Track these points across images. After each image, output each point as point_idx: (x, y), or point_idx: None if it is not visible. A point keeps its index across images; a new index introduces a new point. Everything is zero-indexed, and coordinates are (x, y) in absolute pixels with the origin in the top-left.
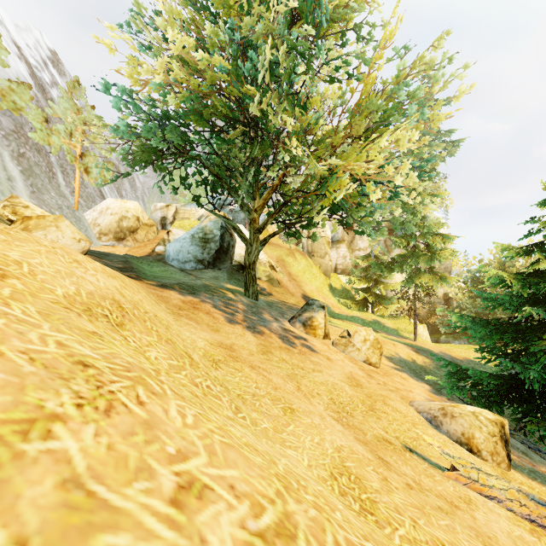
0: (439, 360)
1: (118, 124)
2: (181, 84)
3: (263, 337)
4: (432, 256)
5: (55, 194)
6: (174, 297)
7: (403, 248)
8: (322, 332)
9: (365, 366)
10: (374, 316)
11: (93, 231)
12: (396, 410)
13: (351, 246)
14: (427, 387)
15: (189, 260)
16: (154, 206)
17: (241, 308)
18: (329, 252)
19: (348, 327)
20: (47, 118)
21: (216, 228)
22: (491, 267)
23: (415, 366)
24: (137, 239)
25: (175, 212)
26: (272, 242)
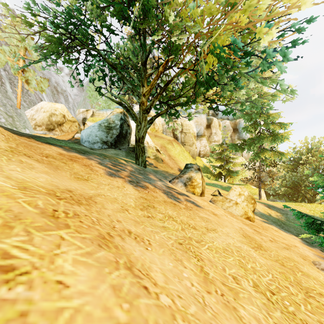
0: (295, 214)
1: None
2: None
3: (145, 191)
4: (275, 137)
5: (1, 96)
6: (52, 149)
7: (250, 135)
8: (200, 190)
9: (244, 220)
10: (227, 184)
11: (30, 123)
12: (322, 284)
13: (209, 139)
14: (298, 239)
15: (97, 142)
16: (78, 111)
17: (129, 169)
18: (195, 142)
19: (214, 189)
20: None
21: (117, 119)
22: (303, 151)
23: (273, 219)
24: (63, 130)
25: (92, 115)
26: (158, 135)
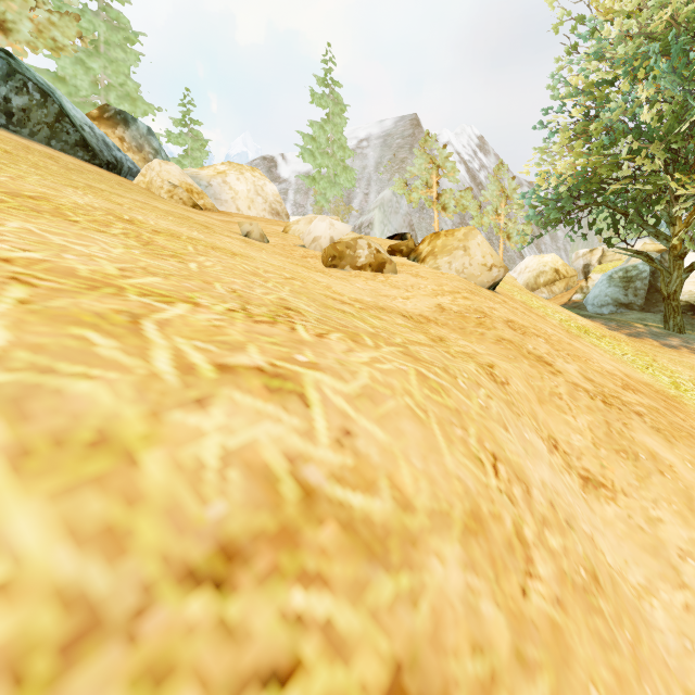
0: None
1: (530, 214)
2: (590, 137)
3: (637, 339)
4: None
5: None
6: None
7: None
8: None
9: None
10: None
11: None
12: None
13: None
14: None
15: (607, 303)
16: (575, 255)
17: (639, 330)
18: None
19: None
20: (480, 205)
21: (644, 264)
22: None
23: None
24: (554, 291)
25: (600, 256)
26: None
